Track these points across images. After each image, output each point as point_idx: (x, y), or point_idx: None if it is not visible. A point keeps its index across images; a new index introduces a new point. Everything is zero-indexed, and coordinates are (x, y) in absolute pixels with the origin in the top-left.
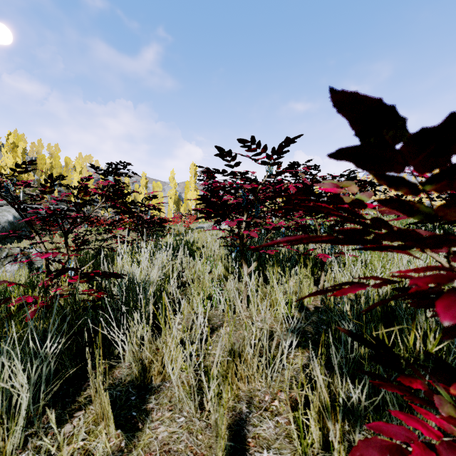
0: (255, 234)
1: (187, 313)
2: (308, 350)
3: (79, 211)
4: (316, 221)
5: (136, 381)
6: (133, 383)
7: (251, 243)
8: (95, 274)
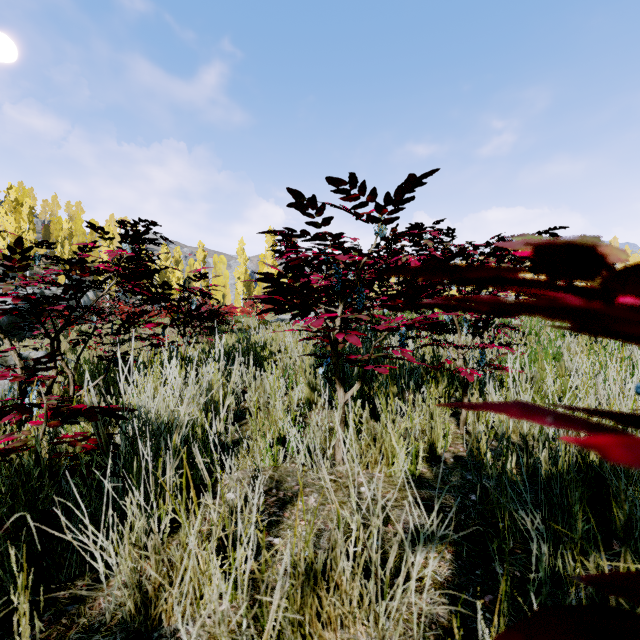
0: (356, 339)
1: (243, 469)
2: (449, 546)
3: (72, 299)
4: (455, 316)
5: (131, 623)
6: (126, 626)
7: (351, 345)
8: (71, 413)
